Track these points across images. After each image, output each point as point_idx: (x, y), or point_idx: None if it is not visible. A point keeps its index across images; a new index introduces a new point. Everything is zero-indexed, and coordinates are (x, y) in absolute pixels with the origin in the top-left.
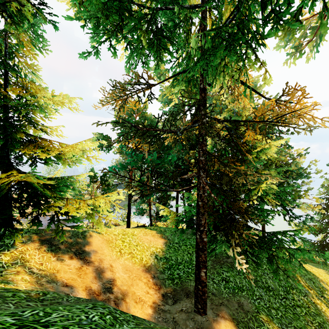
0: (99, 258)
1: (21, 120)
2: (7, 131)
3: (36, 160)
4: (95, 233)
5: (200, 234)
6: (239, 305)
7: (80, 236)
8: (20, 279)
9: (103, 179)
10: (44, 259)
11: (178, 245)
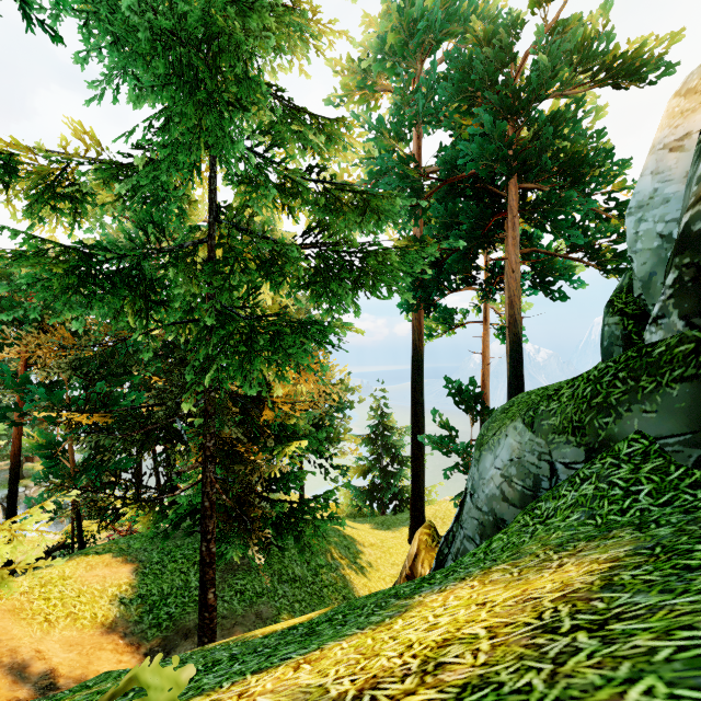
0: (9, 649)
1: None
2: None
3: None
4: None
5: (207, 545)
6: (257, 616)
7: None
8: None
9: None
10: None
11: (160, 566)
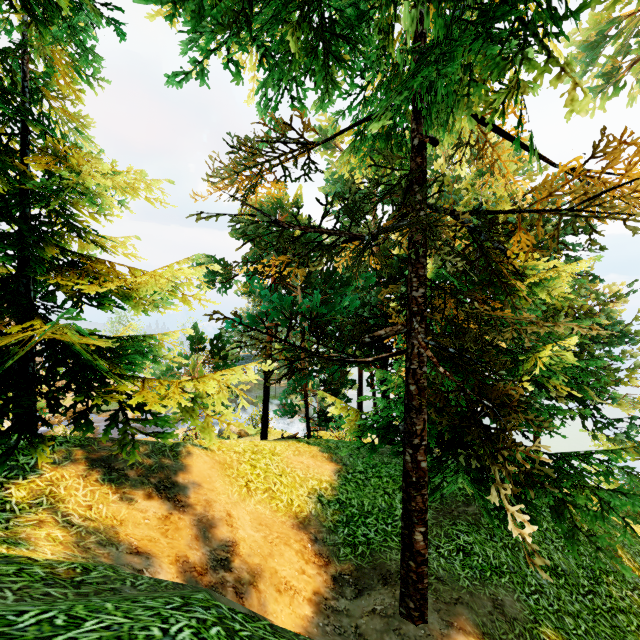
0: (206, 499)
1: (55, 223)
2: (25, 241)
3: (81, 300)
4: (197, 449)
5: (412, 453)
6: (495, 605)
7: (169, 453)
8: (43, 536)
9: (216, 346)
10: (95, 498)
11: (363, 476)
